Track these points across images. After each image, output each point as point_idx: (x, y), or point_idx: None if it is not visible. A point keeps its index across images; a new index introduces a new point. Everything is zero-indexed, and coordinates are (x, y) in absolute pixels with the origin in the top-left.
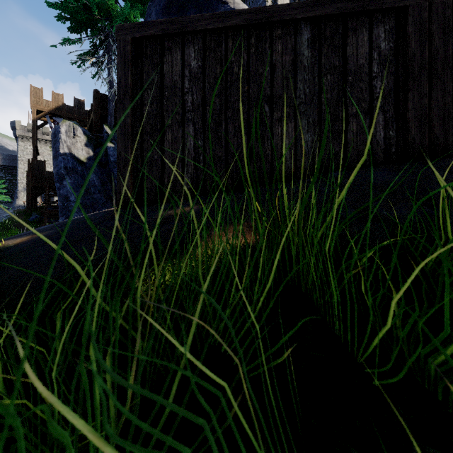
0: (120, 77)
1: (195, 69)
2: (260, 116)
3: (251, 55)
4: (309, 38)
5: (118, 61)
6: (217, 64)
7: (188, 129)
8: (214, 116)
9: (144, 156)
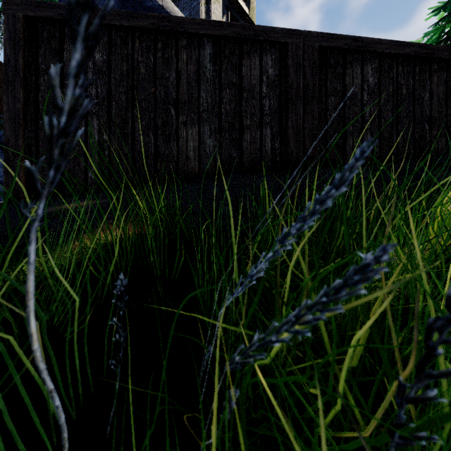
0: (9, 56)
1: (100, 62)
2: (166, 118)
3: (158, 59)
4: (211, 53)
5: (6, 38)
6: (124, 61)
7: (92, 123)
8: (121, 112)
9: (40, 146)
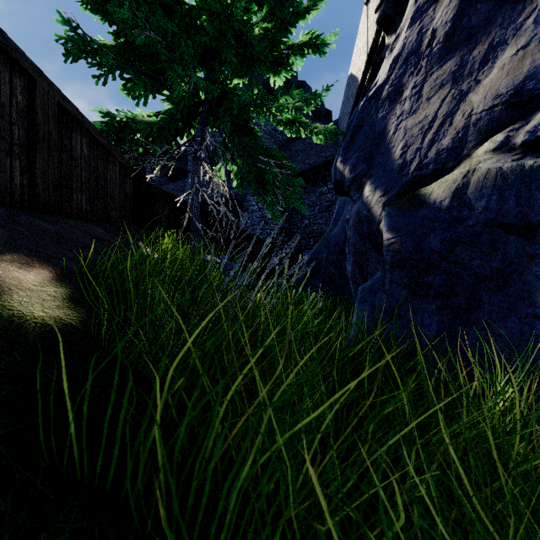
0: None
1: None
2: None
3: None
4: None
5: None
6: None
7: None
8: None
9: None
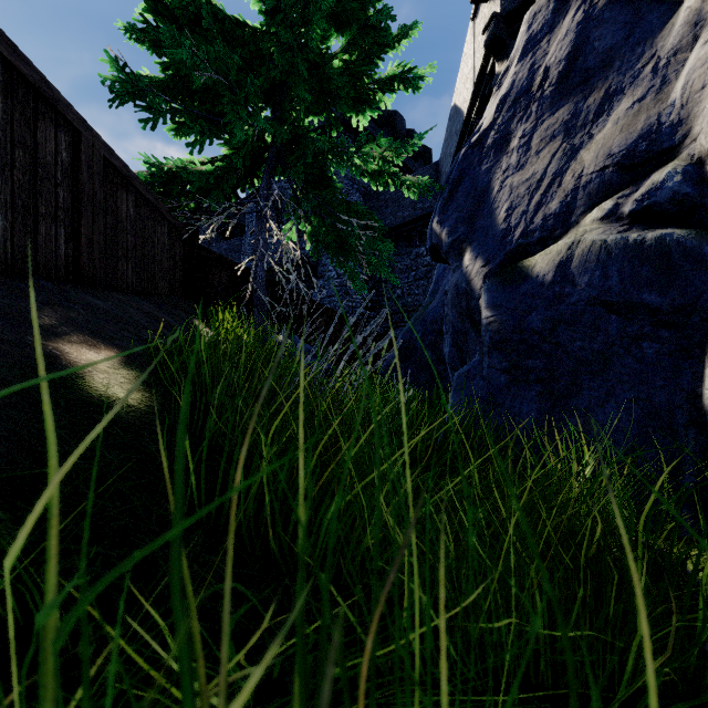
0: None
1: None
2: None
3: None
4: (1, 82)
5: None
6: None
7: None
8: None
9: None
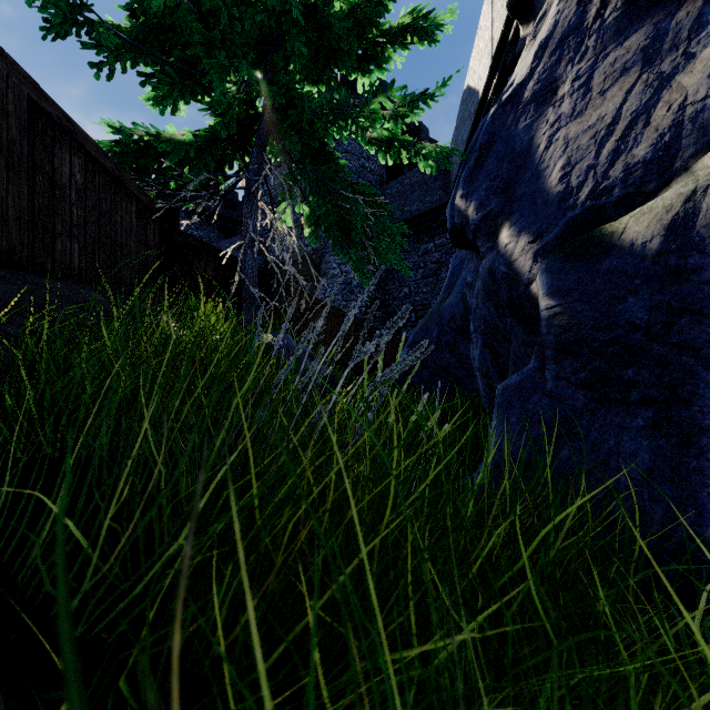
0: None
1: None
2: None
3: None
4: None
5: None
6: None
7: None
8: None
9: None
